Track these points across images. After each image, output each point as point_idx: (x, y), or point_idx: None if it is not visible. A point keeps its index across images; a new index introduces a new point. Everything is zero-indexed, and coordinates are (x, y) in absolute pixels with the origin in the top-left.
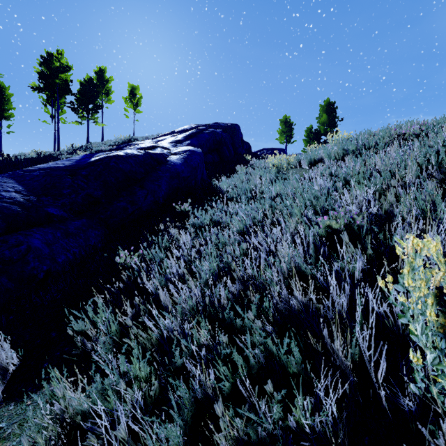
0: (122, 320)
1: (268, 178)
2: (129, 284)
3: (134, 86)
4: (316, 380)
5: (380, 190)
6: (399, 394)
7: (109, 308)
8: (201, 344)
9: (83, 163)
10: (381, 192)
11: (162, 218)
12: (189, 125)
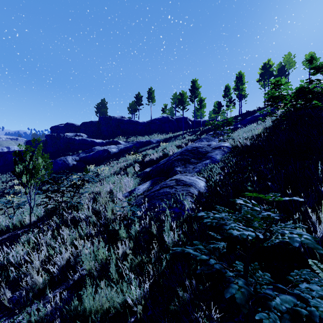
0: None
1: None
2: None
3: (310, 53)
4: None
5: None
6: None
7: None
8: None
9: None
10: None
11: None
12: None
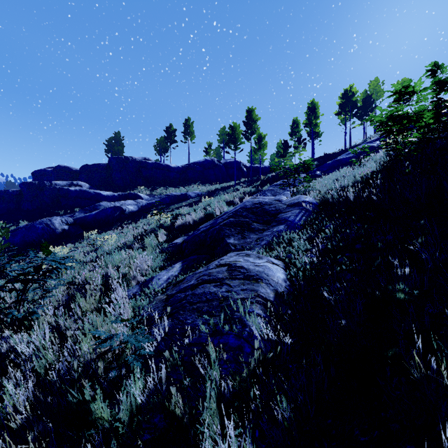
0: None
1: None
2: None
3: (403, 79)
4: None
5: None
6: None
7: None
8: None
9: None
10: None
11: None
12: None
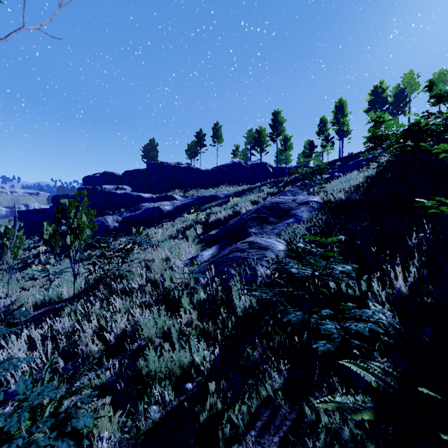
0: None
1: None
2: None
3: (440, 71)
4: None
5: None
6: None
7: None
8: None
9: None
10: None
11: None
12: None
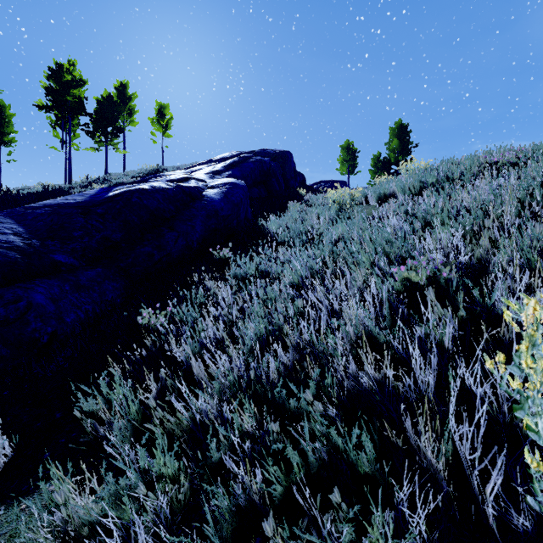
0: (145, 397)
1: (328, 217)
2: (154, 351)
3: (162, 105)
4: (397, 486)
5: (470, 233)
6: (512, 511)
7: (129, 381)
8: (245, 432)
9: (99, 198)
10: (471, 235)
11: (196, 267)
12: (230, 152)
